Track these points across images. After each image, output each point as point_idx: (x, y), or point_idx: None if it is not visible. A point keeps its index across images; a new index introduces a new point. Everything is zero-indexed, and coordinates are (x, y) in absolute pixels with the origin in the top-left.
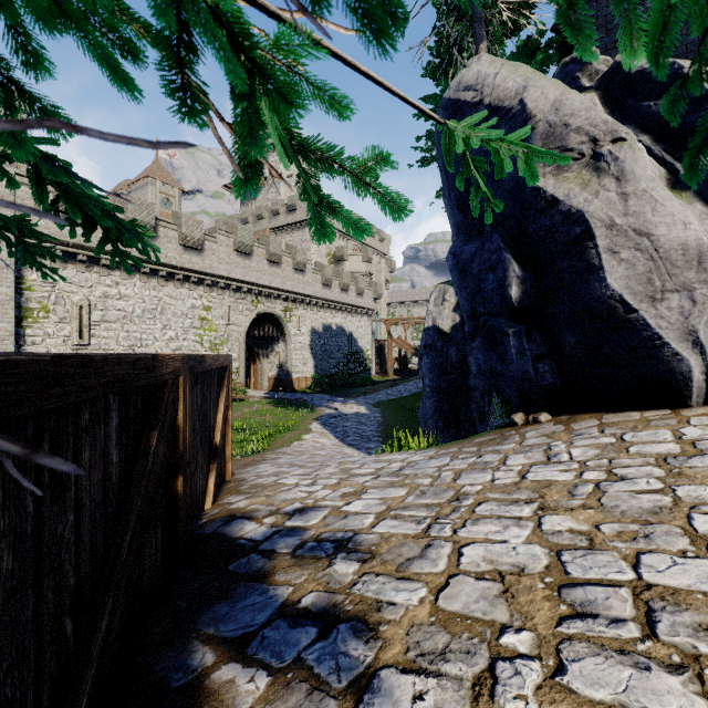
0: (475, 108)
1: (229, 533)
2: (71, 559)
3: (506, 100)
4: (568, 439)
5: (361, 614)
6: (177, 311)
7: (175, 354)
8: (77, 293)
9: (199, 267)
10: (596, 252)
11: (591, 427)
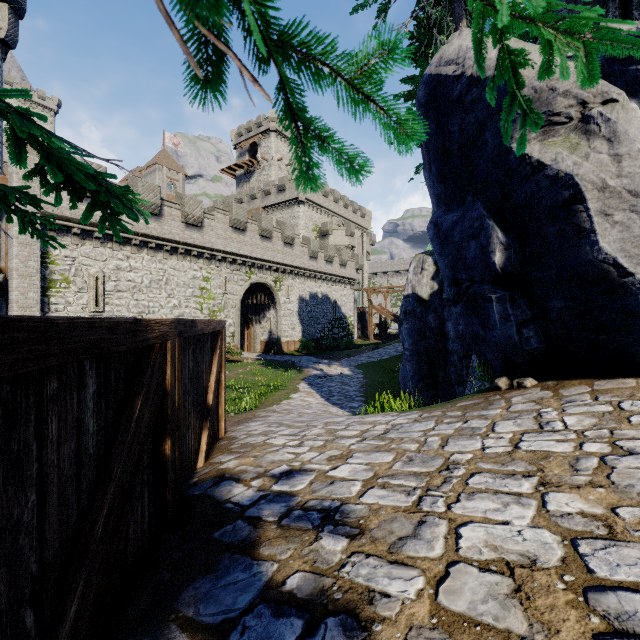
0: (456, 81)
1: (217, 496)
2: (32, 543)
3: (488, 70)
4: (558, 406)
5: (351, 606)
6: (180, 281)
7: (162, 319)
8: (94, 266)
9: (199, 242)
10: (587, 215)
11: (582, 394)
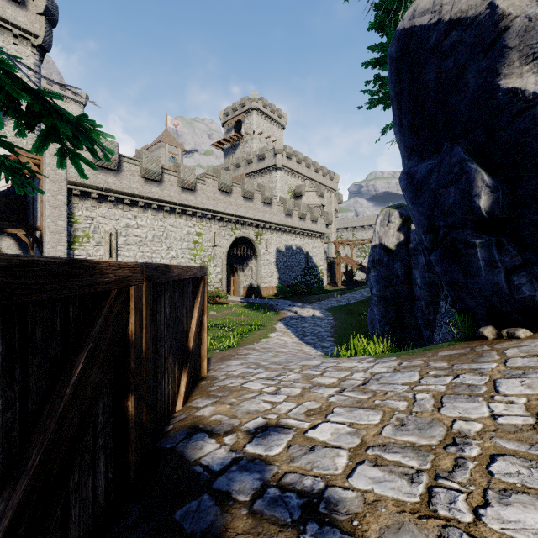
0: (432, 29)
1: (187, 453)
2: None
3: (470, 9)
4: None
5: None
6: (177, 236)
7: (119, 261)
8: (108, 224)
9: (193, 203)
10: None
11: None
